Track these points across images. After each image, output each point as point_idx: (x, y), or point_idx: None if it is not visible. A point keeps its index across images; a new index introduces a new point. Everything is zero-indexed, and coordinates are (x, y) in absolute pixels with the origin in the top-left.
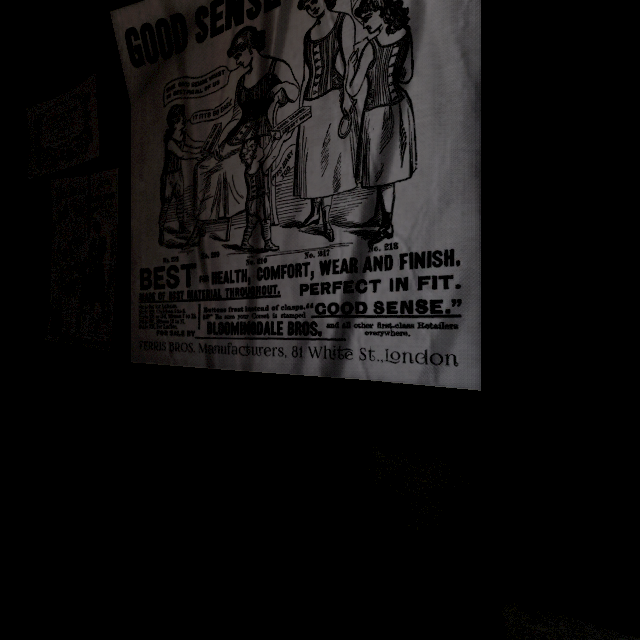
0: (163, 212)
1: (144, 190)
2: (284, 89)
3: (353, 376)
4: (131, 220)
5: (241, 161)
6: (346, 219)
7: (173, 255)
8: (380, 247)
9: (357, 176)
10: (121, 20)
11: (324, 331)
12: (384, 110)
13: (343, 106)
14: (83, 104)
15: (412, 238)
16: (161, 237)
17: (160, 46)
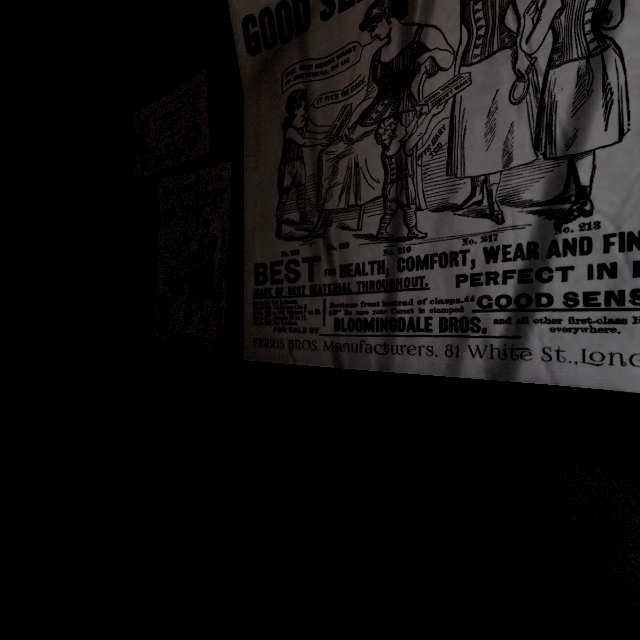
0: (281, 204)
1: (259, 182)
2: (433, 57)
3: (532, 380)
4: (244, 214)
5: (376, 142)
6: (521, 197)
7: (293, 248)
8: (572, 228)
9: (537, 146)
10: (239, 8)
11: (490, 327)
12: (578, 65)
13: (516, 67)
14: (191, 101)
15: (623, 215)
16: (278, 230)
17: (279, 30)
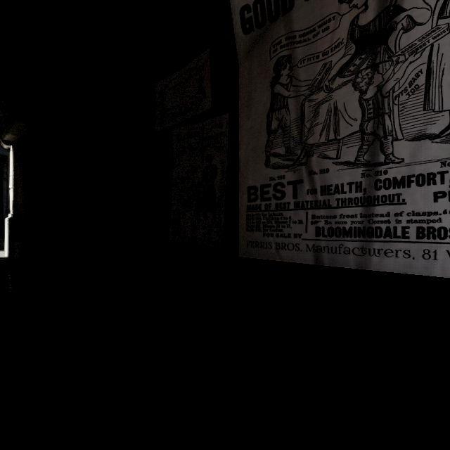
0: (269, 141)
1: (251, 127)
2: (410, 15)
3: None
4: (239, 150)
5: (354, 89)
6: None
7: (279, 174)
8: None
9: None
10: (237, 1)
11: None
12: None
13: None
14: (198, 72)
15: None
16: (267, 161)
17: (268, 13)
